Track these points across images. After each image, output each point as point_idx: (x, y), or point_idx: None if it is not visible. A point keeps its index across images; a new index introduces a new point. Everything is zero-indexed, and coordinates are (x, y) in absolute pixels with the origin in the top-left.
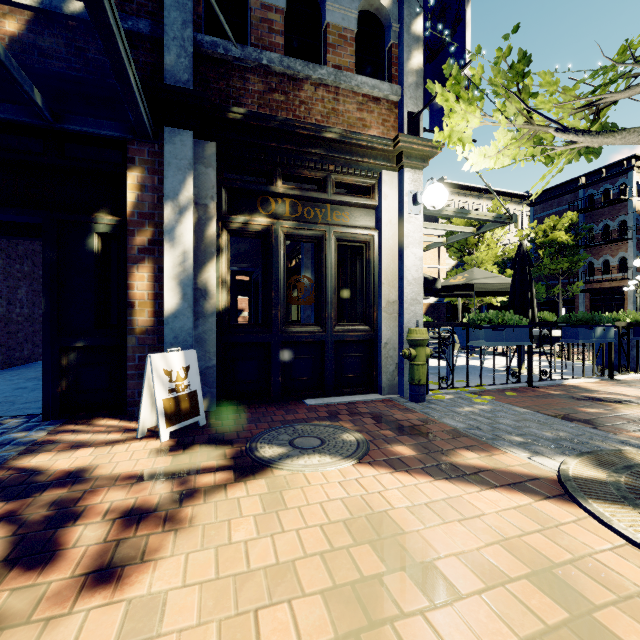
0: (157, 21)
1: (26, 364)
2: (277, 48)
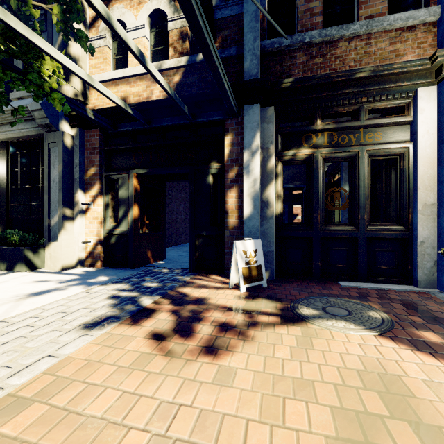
0: (240, 44)
1: (183, 244)
2: (316, 26)
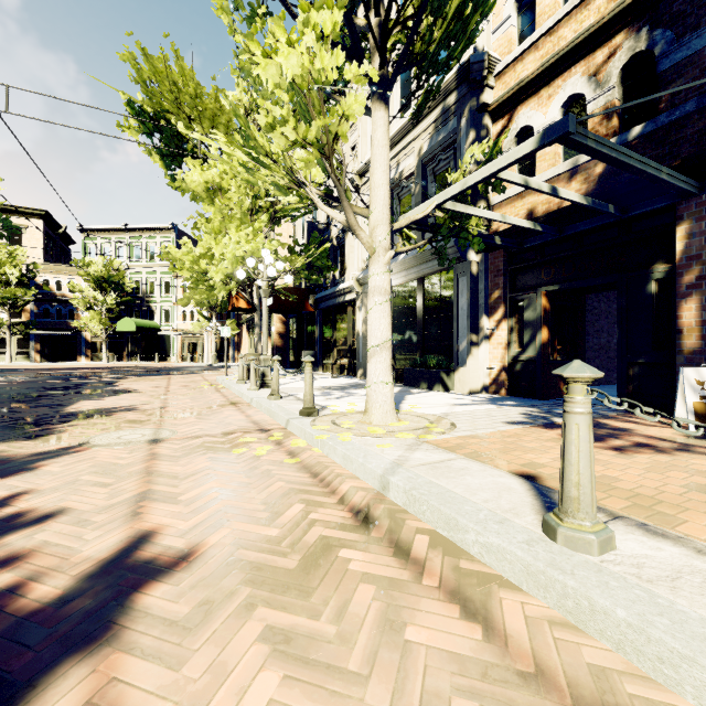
0: (704, 91)
1: None
2: None
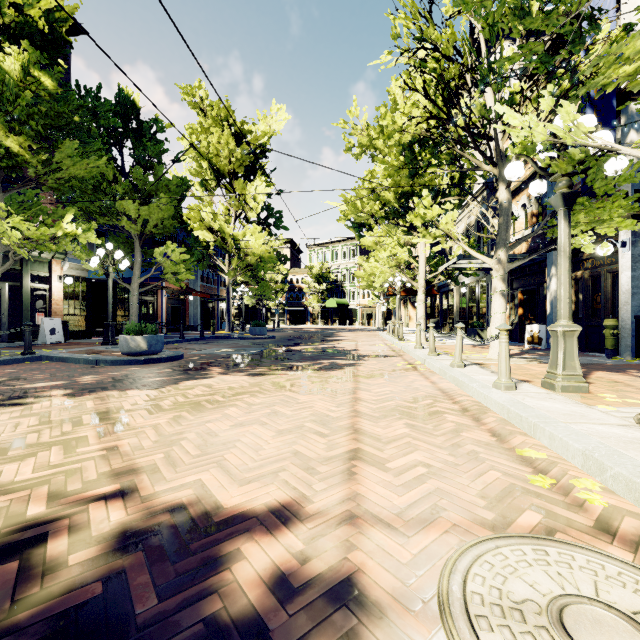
0: None
1: None
2: None
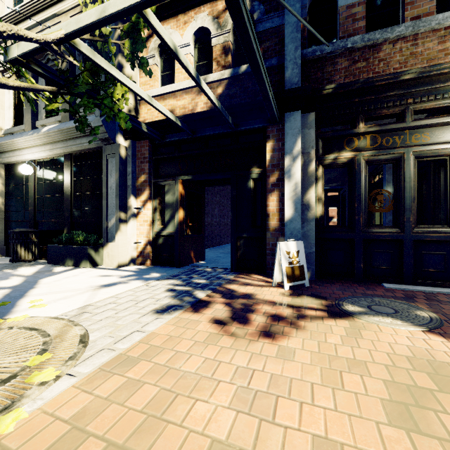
0: (281, 54)
1: (217, 246)
2: (359, 30)
